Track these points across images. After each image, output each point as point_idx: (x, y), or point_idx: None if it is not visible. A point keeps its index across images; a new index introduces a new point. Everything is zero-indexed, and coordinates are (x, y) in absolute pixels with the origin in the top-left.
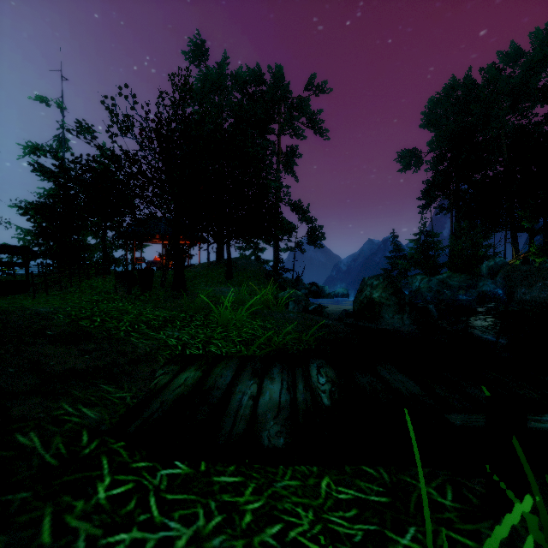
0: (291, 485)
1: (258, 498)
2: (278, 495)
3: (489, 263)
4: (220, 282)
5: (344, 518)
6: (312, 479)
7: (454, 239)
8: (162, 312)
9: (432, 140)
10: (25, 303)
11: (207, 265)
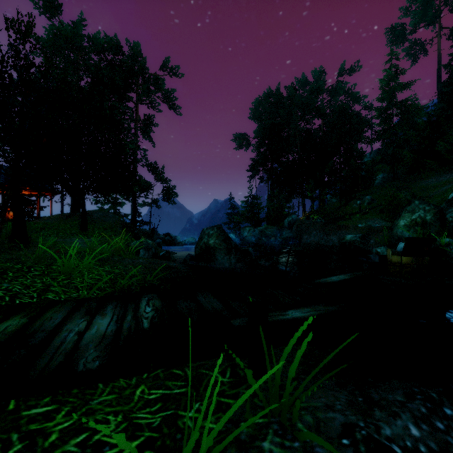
0: (107, 399)
1: (70, 418)
2: (92, 410)
3: (289, 218)
4: (73, 233)
5: (150, 412)
6: (128, 390)
7: (269, 201)
8: None
9: (257, 130)
10: None
11: (60, 217)
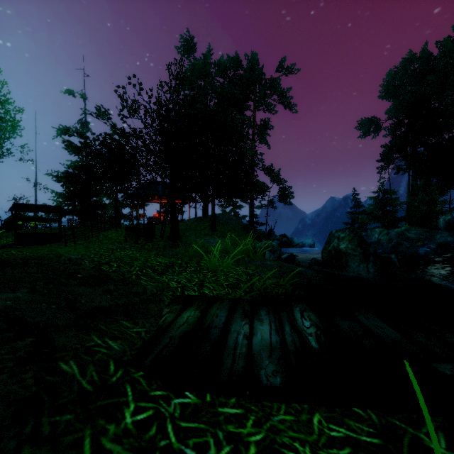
0: (286, 419)
1: (258, 431)
2: (276, 428)
3: (446, 217)
4: (206, 234)
5: None
6: (304, 415)
7: (411, 196)
8: (163, 259)
9: (390, 109)
10: (59, 251)
11: (195, 219)
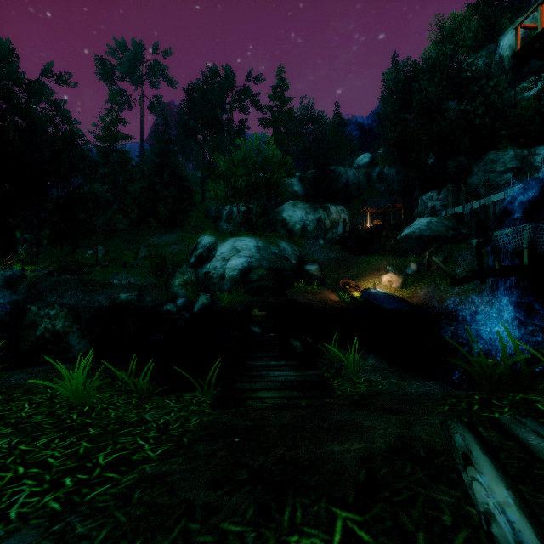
0: None
1: None
2: None
3: (6, 273)
4: None
5: None
6: None
7: None
8: None
9: None
10: None
11: None
